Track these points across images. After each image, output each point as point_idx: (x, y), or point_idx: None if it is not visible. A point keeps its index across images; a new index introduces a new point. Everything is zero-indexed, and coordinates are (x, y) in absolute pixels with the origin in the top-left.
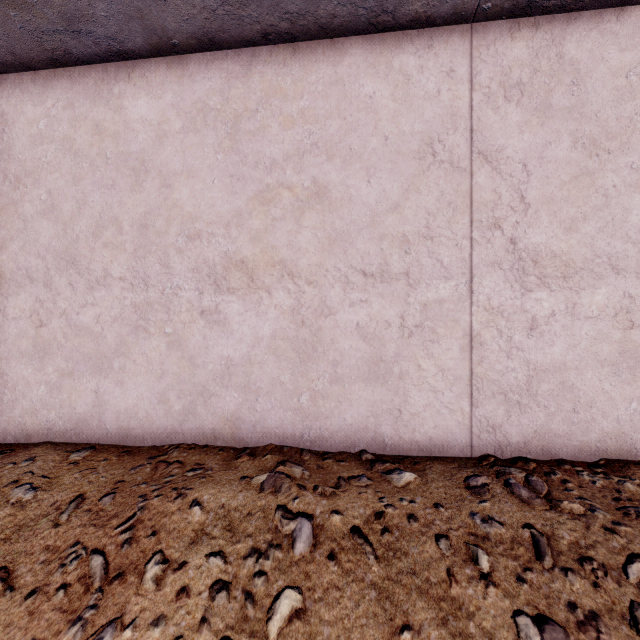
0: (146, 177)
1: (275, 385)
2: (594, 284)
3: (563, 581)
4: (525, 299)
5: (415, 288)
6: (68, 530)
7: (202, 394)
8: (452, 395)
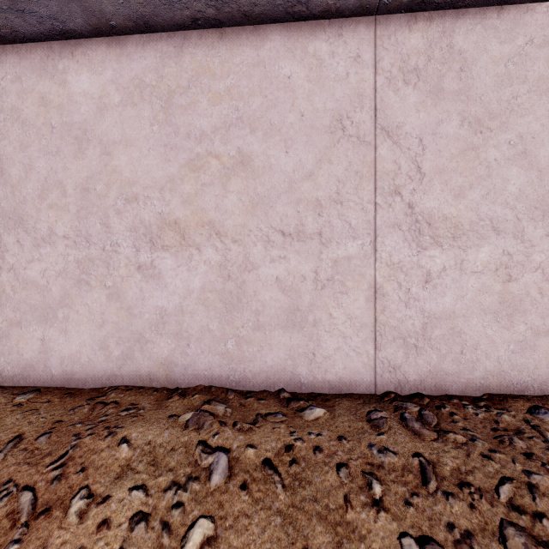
0: (88, 145)
1: (204, 332)
2: (479, 243)
3: (444, 504)
4: (421, 256)
5: (327, 246)
6: (3, 468)
7: (139, 341)
8: (359, 340)
